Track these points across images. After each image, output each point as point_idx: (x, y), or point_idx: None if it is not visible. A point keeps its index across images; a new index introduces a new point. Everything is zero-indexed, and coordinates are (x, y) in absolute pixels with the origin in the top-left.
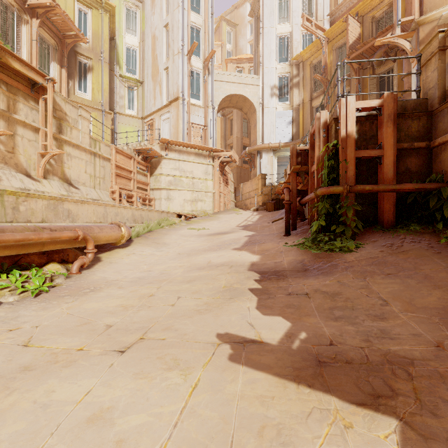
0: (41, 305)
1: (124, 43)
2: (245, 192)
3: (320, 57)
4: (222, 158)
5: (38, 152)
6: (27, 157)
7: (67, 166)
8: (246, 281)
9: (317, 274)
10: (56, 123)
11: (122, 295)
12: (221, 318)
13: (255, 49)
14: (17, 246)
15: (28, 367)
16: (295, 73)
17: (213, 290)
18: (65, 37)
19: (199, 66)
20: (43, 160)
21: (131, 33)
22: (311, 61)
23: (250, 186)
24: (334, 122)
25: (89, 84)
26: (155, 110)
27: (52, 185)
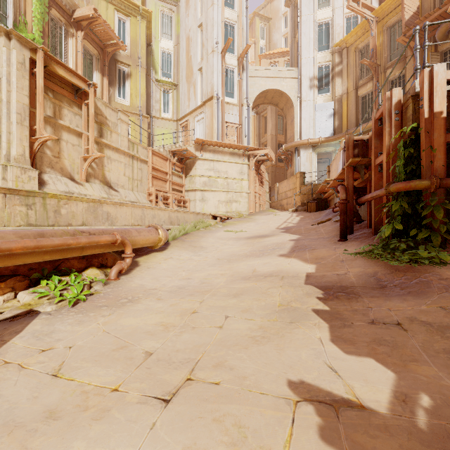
0: (77, 318)
1: (160, 48)
2: (281, 191)
3: (367, 40)
4: (257, 157)
5: (81, 156)
6: (71, 162)
7: (107, 170)
8: (306, 299)
9: (402, 293)
10: (97, 127)
11: (162, 310)
12: (286, 352)
13: (291, 40)
14: (56, 251)
15: (53, 412)
16: (337, 60)
17: (267, 309)
18: (106, 46)
19: (233, 63)
20: (85, 164)
21: (166, 38)
22: (356, 45)
23: (287, 185)
24: (411, 100)
25: (127, 90)
26: (189, 112)
27: (93, 188)
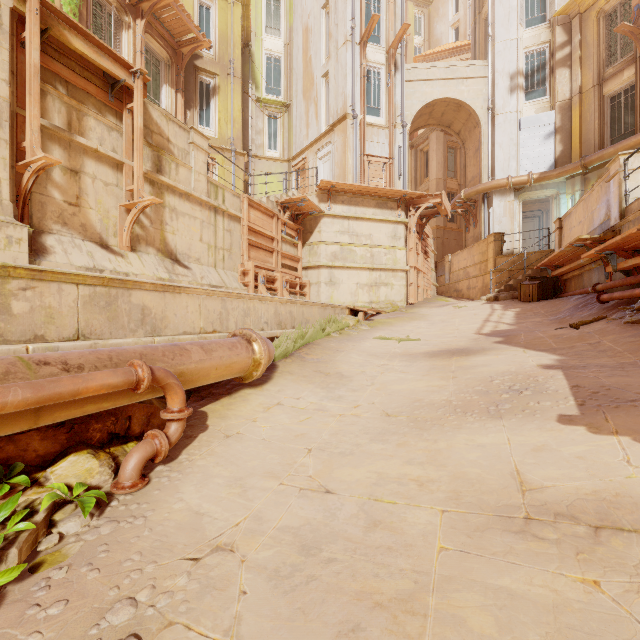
0: None
1: (263, 50)
2: (456, 268)
3: None
4: (422, 209)
5: (121, 204)
6: (103, 214)
7: (170, 230)
8: None
9: None
10: (152, 155)
11: None
12: None
13: (474, 18)
14: None
15: None
16: (561, 39)
17: None
18: (181, 46)
19: (379, 60)
20: (128, 218)
21: (272, 34)
22: (600, 7)
23: (469, 257)
24: None
25: (213, 113)
26: (307, 145)
27: (143, 261)
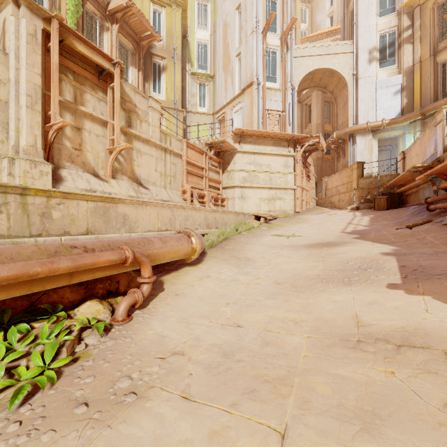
0: None
1: (196, 39)
2: (330, 187)
3: None
4: (305, 146)
5: (106, 148)
6: (95, 155)
7: (137, 164)
8: None
9: None
10: (125, 116)
11: None
12: None
13: (343, 11)
14: (18, 283)
15: None
16: (406, 24)
17: None
18: (141, 40)
19: (275, 43)
20: (110, 157)
21: (202, 28)
22: None
23: (339, 179)
24: None
25: (163, 84)
26: (226, 103)
27: (120, 185)
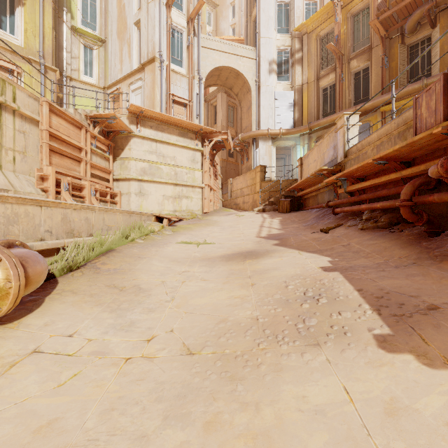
0: None
1: None
2: (235, 188)
3: (329, 27)
4: (214, 142)
5: None
6: None
7: None
8: None
9: None
10: None
11: None
12: None
13: (247, 18)
14: None
15: None
16: (297, 46)
17: None
18: None
19: (181, 23)
20: None
21: None
22: (317, 32)
23: (244, 181)
24: None
25: (18, 22)
26: (121, 77)
27: None
